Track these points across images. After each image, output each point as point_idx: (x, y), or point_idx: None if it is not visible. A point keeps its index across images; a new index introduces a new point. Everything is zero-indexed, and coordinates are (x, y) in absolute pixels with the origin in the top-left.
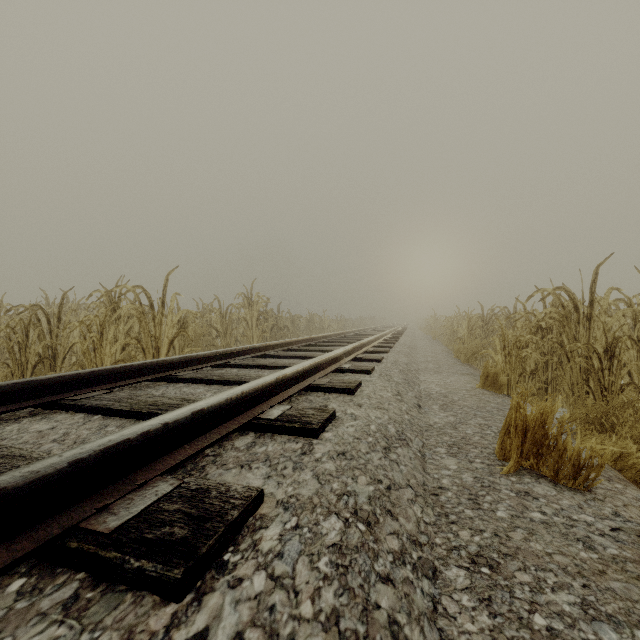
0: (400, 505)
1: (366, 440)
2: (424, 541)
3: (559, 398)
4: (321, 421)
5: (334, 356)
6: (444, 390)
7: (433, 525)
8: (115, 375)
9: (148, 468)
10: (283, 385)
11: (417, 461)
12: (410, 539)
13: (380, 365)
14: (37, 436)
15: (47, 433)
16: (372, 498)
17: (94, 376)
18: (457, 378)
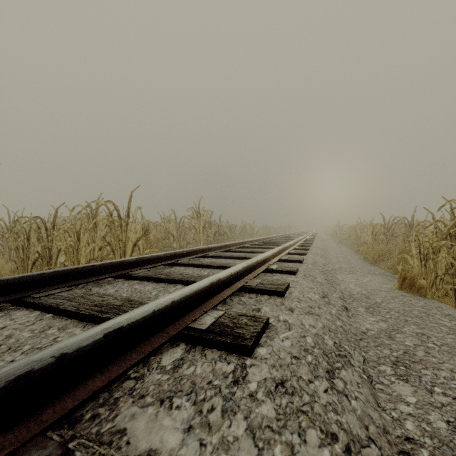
0: None
1: (305, 360)
2: None
3: None
4: (254, 334)
5: (263, 258)
6: (364, 291)
7: None
8: (78, 274)
9: (31, 419)
10: (218, 288)
11: (366, 389)
12: None
13: (302, 266)
14: None
15: None
16: None
17: (59, 275)
18: (371, 278)
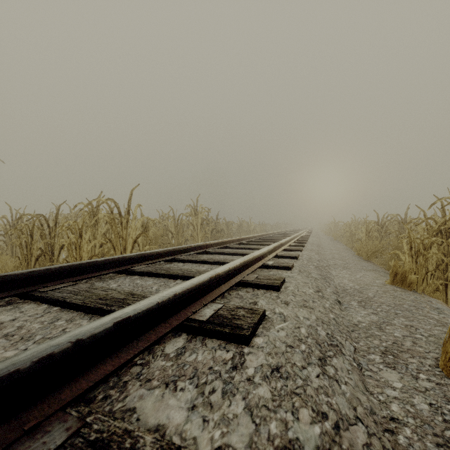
0: None
1: (299, 348)
2: None
3: None
4: (252, 325)
5: (260, 254)
6: (357, 286)
7: None
8: (82, 269)
9: (51, 397)
10: (216, 282)
11: (355, 375)
12: None
13: (298, 262)
14: None
15: (3, 326)
16: None
17: (64, 270)
18: (365, 274)
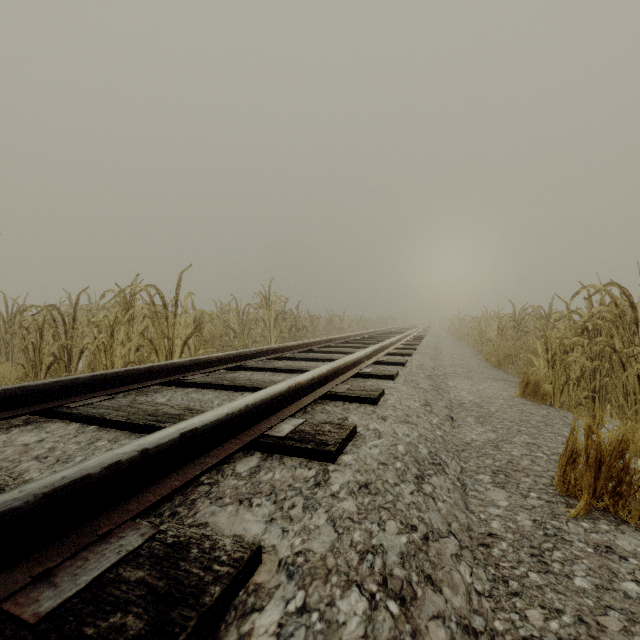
0: (442, 566)
1: (393, 466)
2: (480, 627)
3: (607, 408)
4: (339, 441)
5: (354, 359)
6: (478, 399)
7: (488, 597)
8: (119, 379)
9: (118, 508)
10: (297, 394)
11: (457, 494)
12: (460, 625)
13: (404, 369)
14: (19, 451)
15: (31, 447)
16: (405, 556)
17: (96, 381)
18: (491, 384)
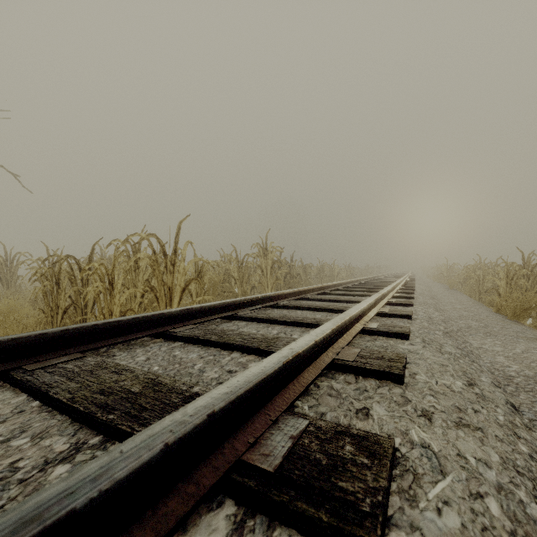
0: None
1: None
2: None
3: None
4: (379, 500)
5: (358, 313)
6: (528, 370)
7: None
8: (98, 333)
9: None
10: (294, 368)
11: None
12: None
13: (414, 323)
14: None
15: None
16: None
17: (69, 335)
18: (527, 346)
